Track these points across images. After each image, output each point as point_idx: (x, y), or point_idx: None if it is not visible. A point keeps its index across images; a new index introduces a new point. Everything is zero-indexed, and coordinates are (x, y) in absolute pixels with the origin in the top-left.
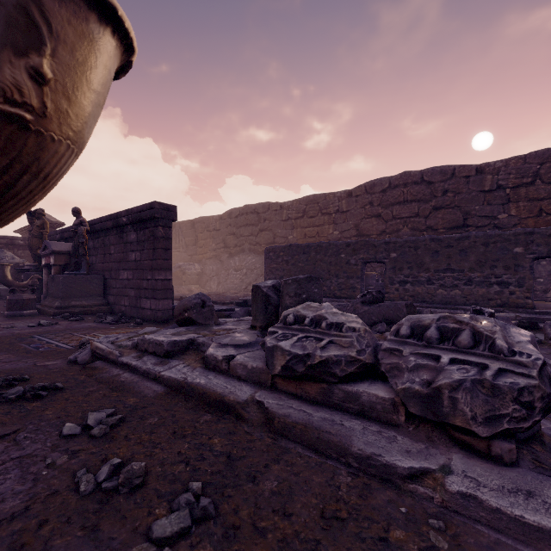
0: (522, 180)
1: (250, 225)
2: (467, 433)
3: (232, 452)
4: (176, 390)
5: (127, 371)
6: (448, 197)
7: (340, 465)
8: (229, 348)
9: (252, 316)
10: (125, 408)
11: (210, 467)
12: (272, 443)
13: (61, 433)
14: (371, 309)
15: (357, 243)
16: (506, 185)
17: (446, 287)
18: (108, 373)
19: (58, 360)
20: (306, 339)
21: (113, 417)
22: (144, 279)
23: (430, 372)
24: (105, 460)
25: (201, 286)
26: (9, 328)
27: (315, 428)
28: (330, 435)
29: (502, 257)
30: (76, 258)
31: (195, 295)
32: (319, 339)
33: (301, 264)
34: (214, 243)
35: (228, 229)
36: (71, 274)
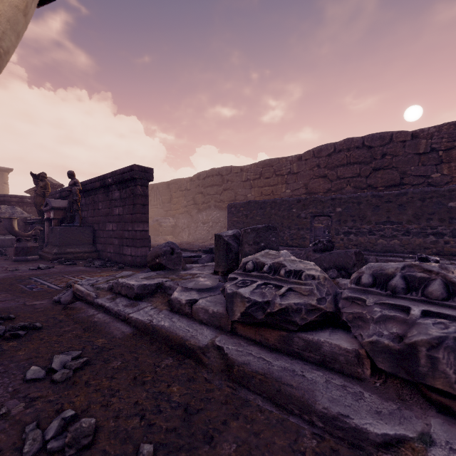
0: (453, 143)
1: (216, 185)
2: (445, 395)
3: (189, 403)
4: (143, 332)
5: (101, 312)
6: (386, 159)
7: (303, 423)
8: (192, 292)
9: (215, 262)
10: (92, 350)
11: (165, 422)
12: (231, 394)
13: (24, 377)
14: (322, 256)
15: (307, 199)
16: (439, 148)
17: (386, 238)
18: (85, 313)
19: (45, 300)
20: (266, 286)
21: (78, 360)
22: (125, 230)
23: (400, 325)
24: (60, 410)
25: (174, 236)
26: (14, 271)
27: (275, 379)
28: (291, 388)
29: (437, 211)
30: (71, 213)
31: (165, 243)
32: (278, 286)
33: (258, 218)
34: (186, 200)
35: (197, 189)
36: (66, 226)
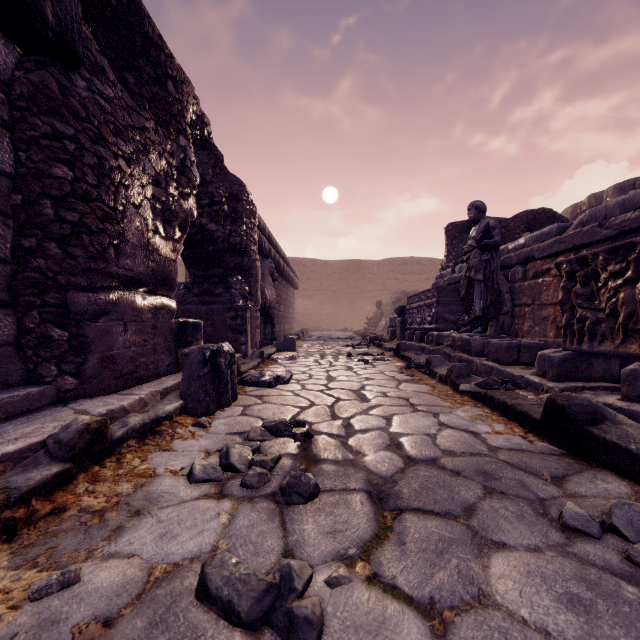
0: None
1: None
2: None
3: None
4: None
5: None
6: None
7: None
8: None
9: None
10: None
11: None
12: None
13: None
14: None
15: None
16: None
17: None
18: None
19: None
20: None
21: None
22: None
23: None
24: None
25: None
26: None
27: None
28: None
29: None
30: None
31: None
32: None
33: None
34: None
35: None
36: None
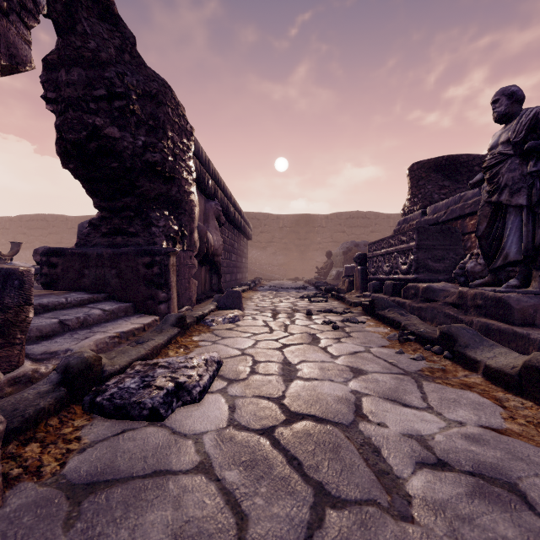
0: None
1: (41, 228)
2: None
3: None
4: None
5: None
6: None
7: None
8: None
9: None
10: None
11: None
12: None
13: None
14: None
15: None
16: None
17: None
18: None
19: None
20: None
21: None
22: None
23: None
24: None
25: None
26: None
27: None
28: None
29: None
30: None
31: None
32: None
33: None
34: (4, 239)
35: (19, 229)
36: None
